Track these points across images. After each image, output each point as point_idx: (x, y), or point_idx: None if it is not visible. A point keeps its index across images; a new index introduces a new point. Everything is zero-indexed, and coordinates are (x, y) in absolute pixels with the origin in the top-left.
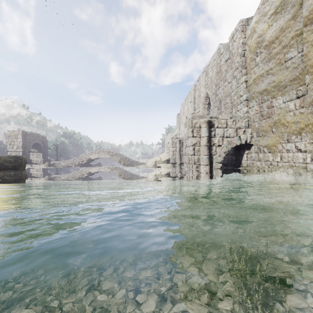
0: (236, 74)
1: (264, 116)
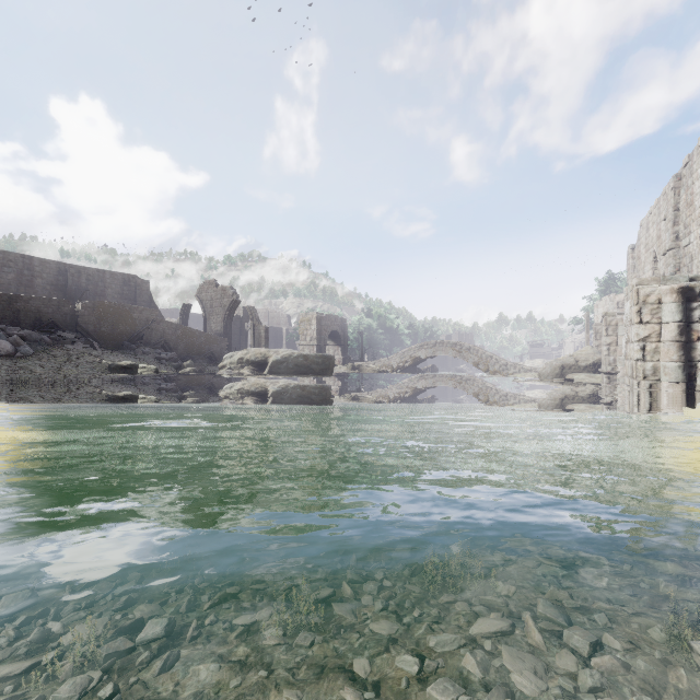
0: None
1: None
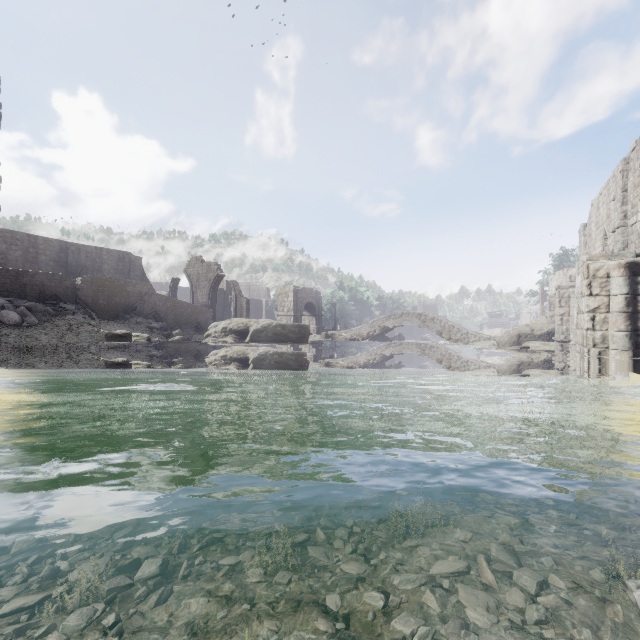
0: None
1: None
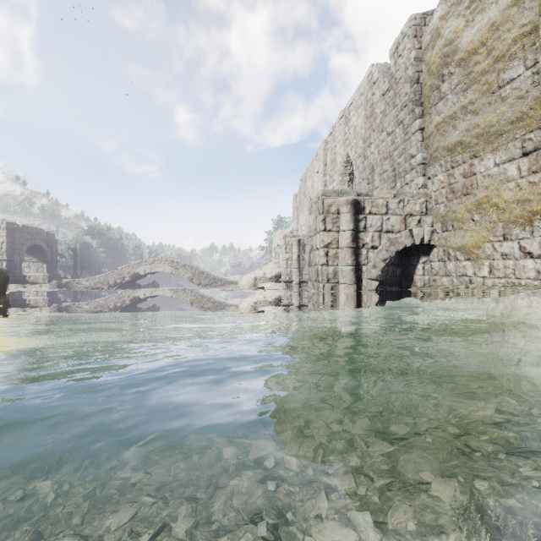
0: (404, 117)
1: (457, 192)
